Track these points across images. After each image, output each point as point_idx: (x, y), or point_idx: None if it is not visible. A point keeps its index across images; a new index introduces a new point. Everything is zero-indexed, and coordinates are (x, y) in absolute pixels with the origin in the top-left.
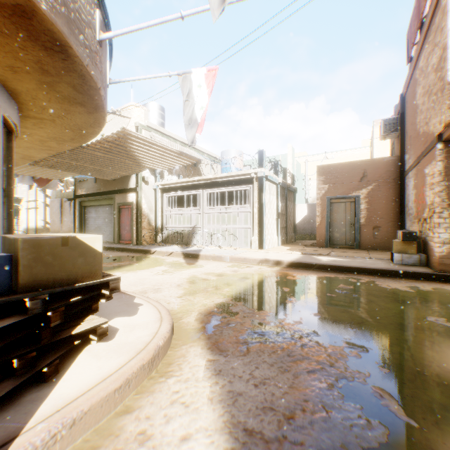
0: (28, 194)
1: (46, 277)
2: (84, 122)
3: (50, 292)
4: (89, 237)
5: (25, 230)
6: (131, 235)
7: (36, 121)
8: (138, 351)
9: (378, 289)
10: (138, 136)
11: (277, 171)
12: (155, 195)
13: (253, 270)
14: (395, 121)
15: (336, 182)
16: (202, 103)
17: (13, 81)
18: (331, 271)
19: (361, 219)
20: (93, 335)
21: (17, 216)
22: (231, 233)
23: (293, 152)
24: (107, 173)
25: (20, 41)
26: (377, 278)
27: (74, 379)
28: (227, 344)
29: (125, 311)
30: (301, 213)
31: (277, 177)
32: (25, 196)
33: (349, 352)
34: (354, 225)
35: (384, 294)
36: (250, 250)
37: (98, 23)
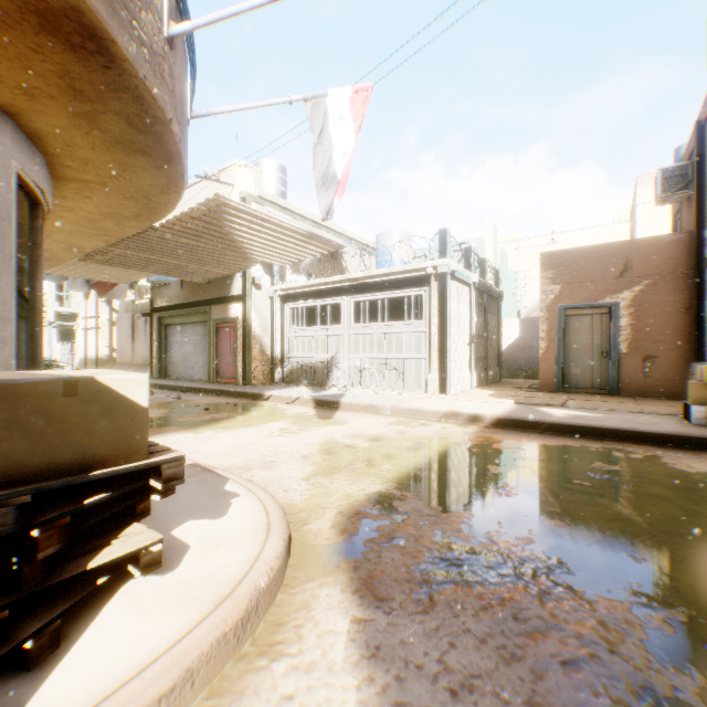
0: (86, 307)
1: (29, 459)
2: (152, 185)
3: (36, 491)
4: (122, 378)
5: (82, 362)
6: (234, 370)
7: (78, 187)
8: (218, 601)
9: (670, 473)
10: (239, 208)
11: (470, 264)
12: (272, 307)
13: (432, 431)
14: (684, 172)
15: (574, 280)
16: (346, 147)
17: (31, 114)
18: (572, 435)
19: (620, 343)
20: (133, 565)
21: (72, 341)
22: (394, 366)
23: (495, 233)
24: (197, 271)
25: (30, 36)
26: (663, 450)
27: (85, 664)
28: (390, 582)
29: (207, 508)
30: (510, 334)
31: (470, 274)
32: (82, 310)
33: (644, 617)
34: (607, 354)
35: (684, 483)
36: (425, 396)
37: (165, 7)
